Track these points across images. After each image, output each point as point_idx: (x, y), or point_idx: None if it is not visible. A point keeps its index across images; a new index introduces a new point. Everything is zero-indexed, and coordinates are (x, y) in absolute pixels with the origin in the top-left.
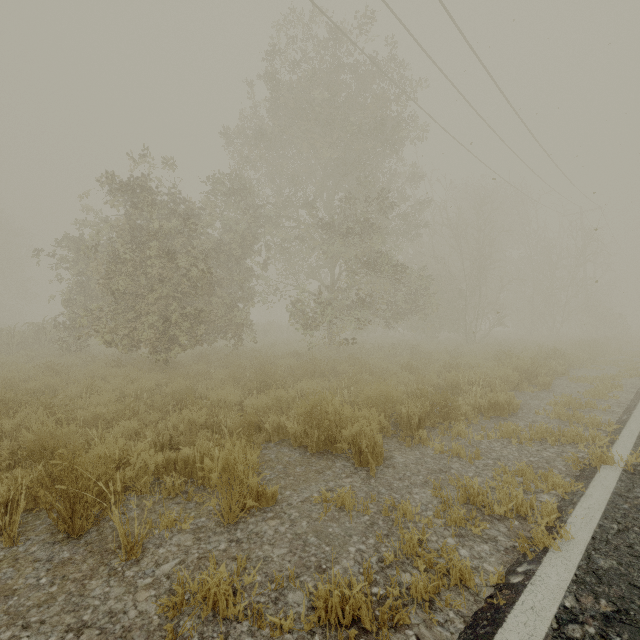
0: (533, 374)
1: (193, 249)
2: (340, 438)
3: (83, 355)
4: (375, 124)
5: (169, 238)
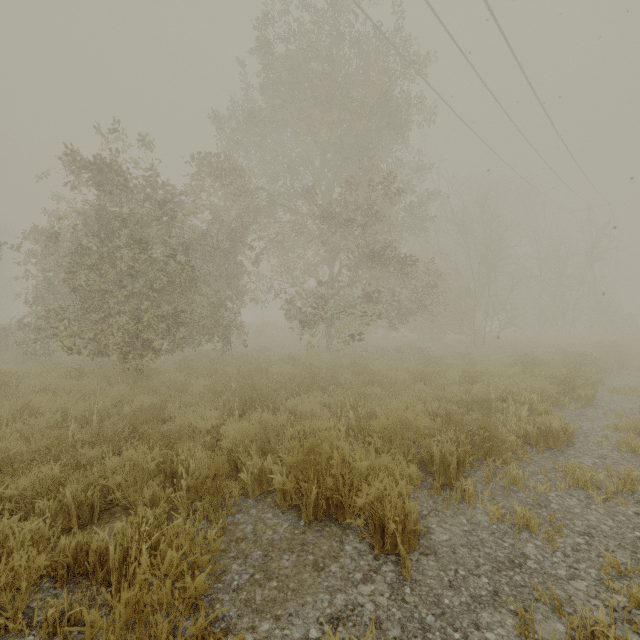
0: (570, 385)
1: (170, 238)
2: (350, 501)
3: (47, 361)
4: (380, 101)
5: (146, 228)
